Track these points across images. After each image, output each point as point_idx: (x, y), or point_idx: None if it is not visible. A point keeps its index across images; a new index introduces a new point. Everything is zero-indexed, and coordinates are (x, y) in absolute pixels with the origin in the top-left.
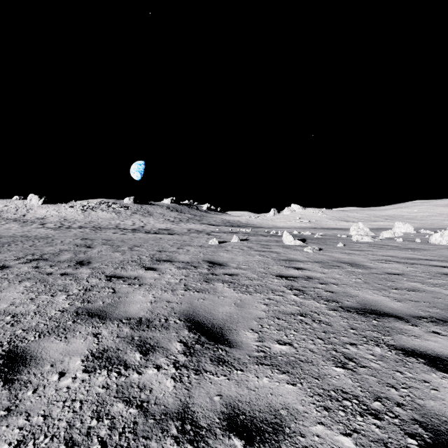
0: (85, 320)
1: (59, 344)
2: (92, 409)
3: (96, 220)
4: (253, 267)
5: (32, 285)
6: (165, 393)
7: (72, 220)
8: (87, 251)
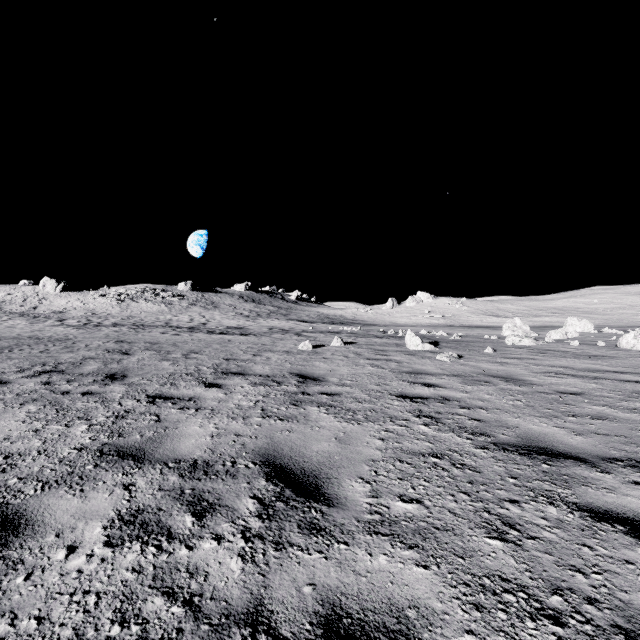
0: (113, 464)
1: (72, 501)
2: (114, 608)
3: (138, 315)
4: (363, 383)
5: (39, 409)
6: (228, 581)
7: (103, 314)
8: (122, 359)
